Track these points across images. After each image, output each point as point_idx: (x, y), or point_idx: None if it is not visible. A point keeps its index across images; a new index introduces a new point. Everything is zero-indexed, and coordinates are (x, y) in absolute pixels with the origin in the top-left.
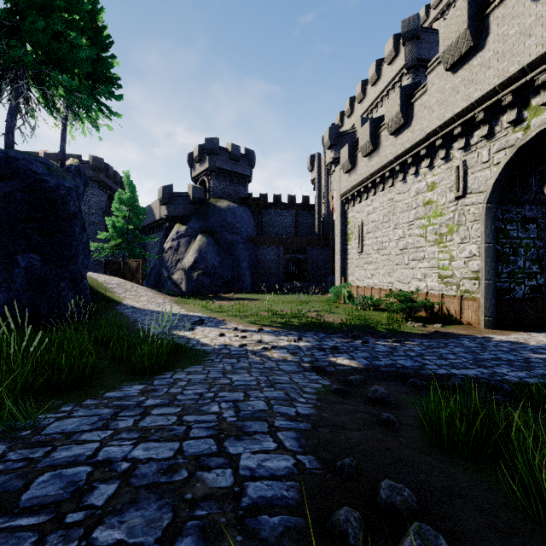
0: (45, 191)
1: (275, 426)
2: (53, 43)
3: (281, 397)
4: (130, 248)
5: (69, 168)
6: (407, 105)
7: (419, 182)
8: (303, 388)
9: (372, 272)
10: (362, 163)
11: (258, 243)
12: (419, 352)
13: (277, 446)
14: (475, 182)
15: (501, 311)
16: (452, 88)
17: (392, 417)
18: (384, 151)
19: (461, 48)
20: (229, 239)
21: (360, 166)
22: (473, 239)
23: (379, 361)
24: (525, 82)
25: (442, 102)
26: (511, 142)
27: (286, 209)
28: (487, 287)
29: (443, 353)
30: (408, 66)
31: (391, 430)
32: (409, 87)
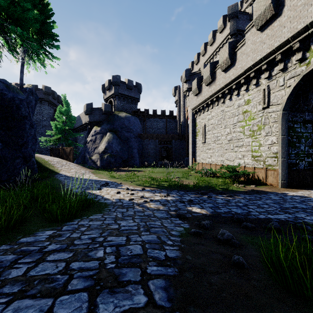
0: (4, 101)
1: (147, 272)
2: (11, 7)
3: (154, 241)
4: (66, 140)
5: (25, 89)
6: (232, 53)
7: (239, 100)
8: (170, 231)
9: (211, 154)
10: (205, 89)
11: (143, 138)
12: (244, 203)
13: (147, 301)
14: (275, 98)
15: (291, 177)
16: (261, 41)
17: (242, 259)
18: (218, 81)
19: (266, 15)
20: (126, 135)
21: (204, 91)
22: (274, 133)
23: (220, 209)
24: (308, 34)
25: (254, 50)
26: (298, 72)
27: (160, 118)
28: (283, 162)
29: (260, 204)
30: (231, 33)
31: (242, 271)
32: (234, 42)
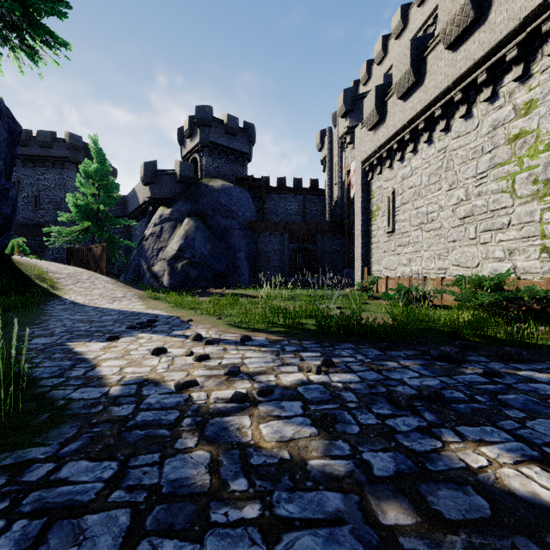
0: None
1: None
2: None
3: None
4: (99, 233)
5: None
6: None
7: (498, 110)
8: None
9: (410, 257)
10: (395, 109)
11: (259, 230)
12: None
13: None
14: None
15: None
16: None
17: None
18: (433, 79)
19: None
20: (222, 224)
21: (392, 115)
22: None
23: None
24: None
25: None
26: None
27: (291, 194)
28: None
29: None
30: None
31: None
32: None
